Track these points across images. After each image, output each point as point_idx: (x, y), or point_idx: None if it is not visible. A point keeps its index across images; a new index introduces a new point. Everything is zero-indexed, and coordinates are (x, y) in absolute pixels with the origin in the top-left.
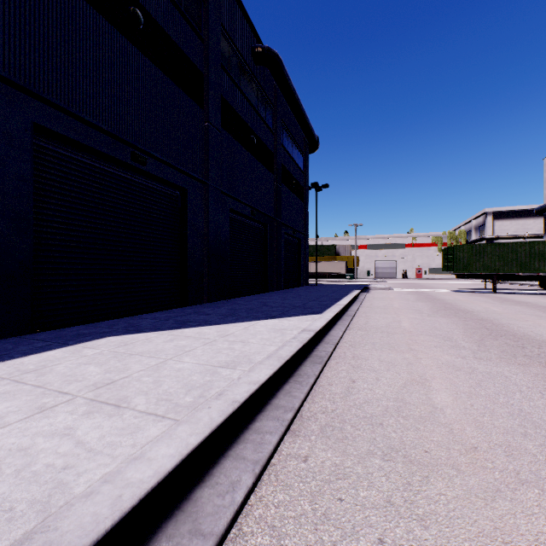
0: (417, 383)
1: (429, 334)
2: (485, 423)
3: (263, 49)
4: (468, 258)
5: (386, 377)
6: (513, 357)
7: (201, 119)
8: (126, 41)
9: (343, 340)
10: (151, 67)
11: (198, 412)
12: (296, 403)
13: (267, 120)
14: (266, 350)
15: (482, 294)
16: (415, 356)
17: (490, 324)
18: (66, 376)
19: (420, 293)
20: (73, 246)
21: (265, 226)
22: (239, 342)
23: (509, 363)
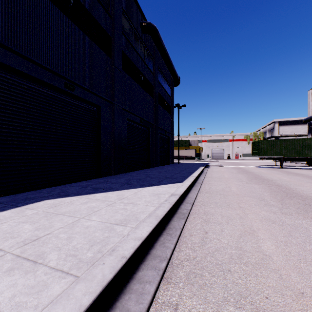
0: (249, 233)
1: (249, 196)
2: (302, 269)
3: (147, 23)
4: (267, 147)
5: (227, 229)
6: (305, 213)
7: (109, 63)
8: (61, 13)
9: (196, 200)
10: (77, 30)
11: (94, 269)
12: (168, 253)
13: (149, 66)
14: (148, 210)
15: (275, 169)
16: (243, 212)
17: (284, 189)
18: (5, 233)
19: (238, 168)
20: (26, 141)
21: (148, 129)
22: (130, 204)
23: (304, 217)
